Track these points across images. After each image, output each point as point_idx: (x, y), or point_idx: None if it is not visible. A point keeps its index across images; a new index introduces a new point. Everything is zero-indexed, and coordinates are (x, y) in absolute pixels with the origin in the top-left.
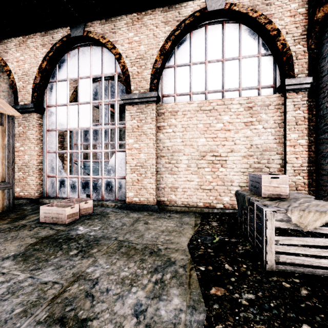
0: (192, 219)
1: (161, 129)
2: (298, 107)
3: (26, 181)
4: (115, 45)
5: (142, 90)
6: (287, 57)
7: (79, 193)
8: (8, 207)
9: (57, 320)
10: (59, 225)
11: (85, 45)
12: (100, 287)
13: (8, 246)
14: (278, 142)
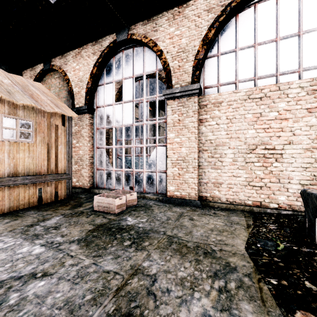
0: (242, 218)
1: (203, 122)
2: None
3: (80, 173)
4: (156, 43)
5: (183, 83)
6: None
7: (123, 185)
8: (69, 195)
9: (125, 315)
10: (110, 214)
11: (128, 47)
12: (159, 285)
13: (72, 230)
14: None
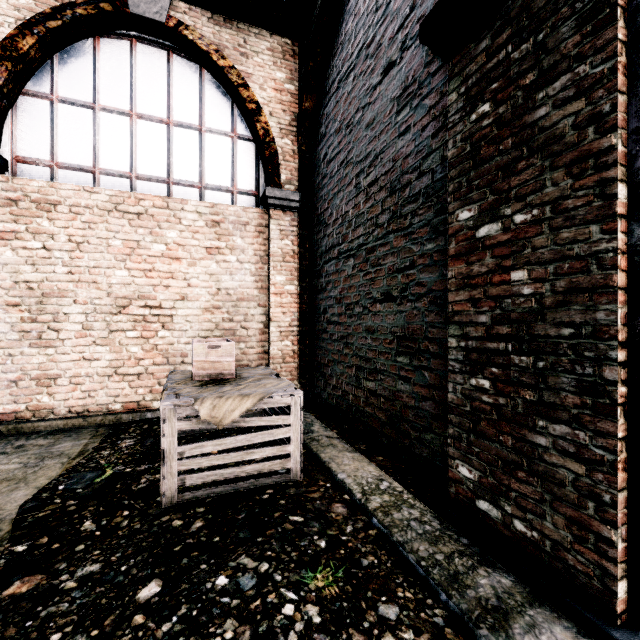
0: (83, 441)
1: (7, 238)
2: (285, 234)
3: None
4: None
5: None
6: (271, 152)
7: None
8: None
9: None
10: None
11: None
12: None
13: None
14: (261, 287)
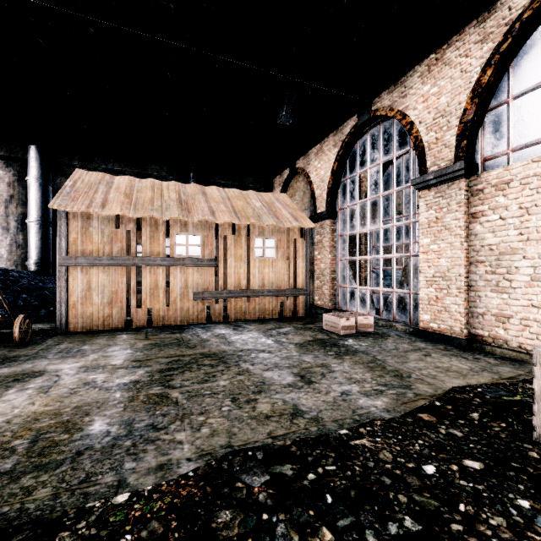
0: (518, 371)
1: (476, 217)
2: None
3: (322, 290)
4: (405, 114)
5: (443, 163)
6: None
7: (368, 308)
8: (306, 313)
9: (300, 375)
10: (335, 334)
11: (374, 125)
12: (332, 374)
13: (295, 338)
14: None
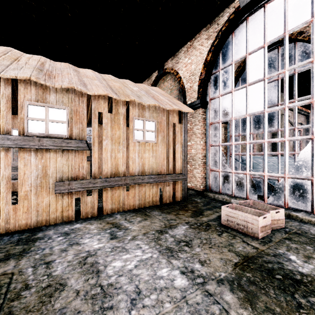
0: None
1: None
2: None
3: (192, 173)
4: None
5: None
6: None
7: (247, 192)
8: (184, 197)
9: None
10: (250, 238)
11: (256, 10)
12: None
13: (210, 256)
14: None
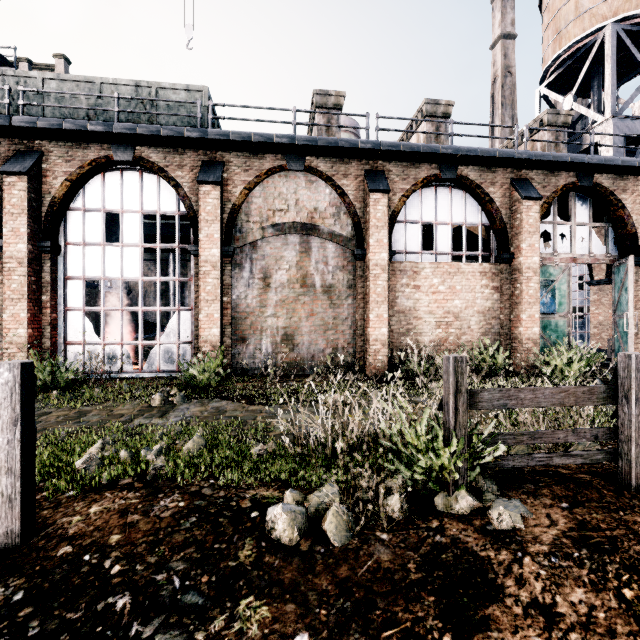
0: None
1: None
2: None
3: None
4: None
5: (600, 276)
6: None
7: None
8: None
9: None
10: None
11: None
12: None
13: None
14: None
